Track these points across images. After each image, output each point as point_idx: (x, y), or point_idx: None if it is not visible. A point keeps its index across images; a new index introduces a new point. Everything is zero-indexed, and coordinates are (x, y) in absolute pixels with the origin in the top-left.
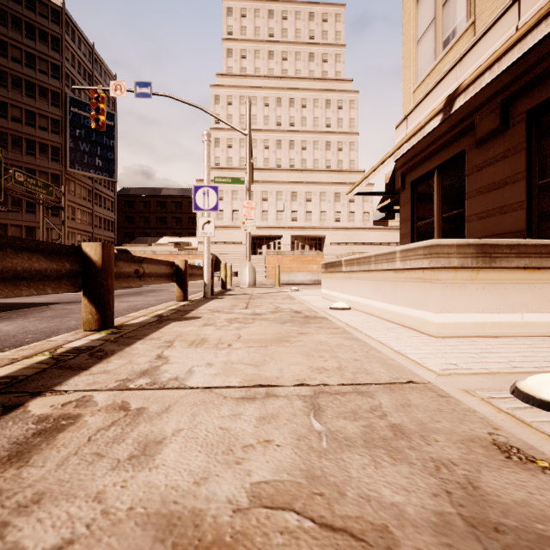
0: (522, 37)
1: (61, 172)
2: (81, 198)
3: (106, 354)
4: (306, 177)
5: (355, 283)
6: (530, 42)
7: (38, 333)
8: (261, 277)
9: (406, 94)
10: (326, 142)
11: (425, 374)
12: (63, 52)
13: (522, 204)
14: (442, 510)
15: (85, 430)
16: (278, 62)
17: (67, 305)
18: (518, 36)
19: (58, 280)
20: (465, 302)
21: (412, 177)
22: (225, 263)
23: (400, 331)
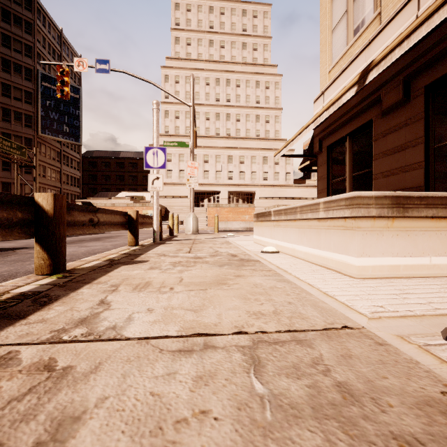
0: (429, 16)
1: (33, 136)
2: (51, 159)
3: (49, 300)
4: (240, 143)
5: (282, 230)
6: (437, 20)
7: None
8: (203, 225)
9: (323, 74)
10: (256, 115)
11: (357, 318)
12: (35, 35)
13: (421, 164)
14: None
15: None
16: (217, 49)
17: (32, 250)
18: (426, 15)
19: (9, 228)
20: (382, 248)
21: (327, 142)
22: (172, 213)
23: (325, 273)
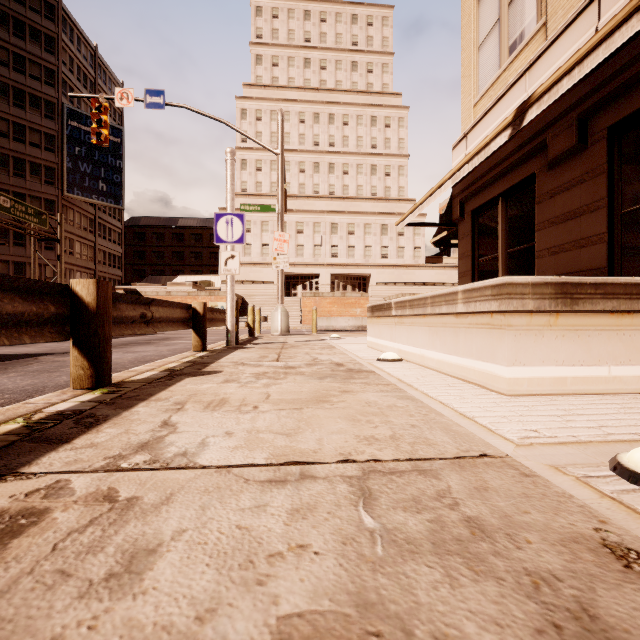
0: (608, 34)
1: (57, 197)
2: (81, 229)
3: (96, 421)
4: (348, 206)
5: (407, 329)
6: (618, 40)
7: (17, 391)
8: (296, 322)
9: (466, 109)
10: (372, 165)
11: (501, 444)
12: (59, 55)
13: (603, 237)
14: None
15: (51, 534)
16: (315, 71)
17: (59, 356)
18: (604, 33)
19: (39, 326)
20: (542, 353)
21: (472, 205)
22: (253, 306)
23: (464, 388)
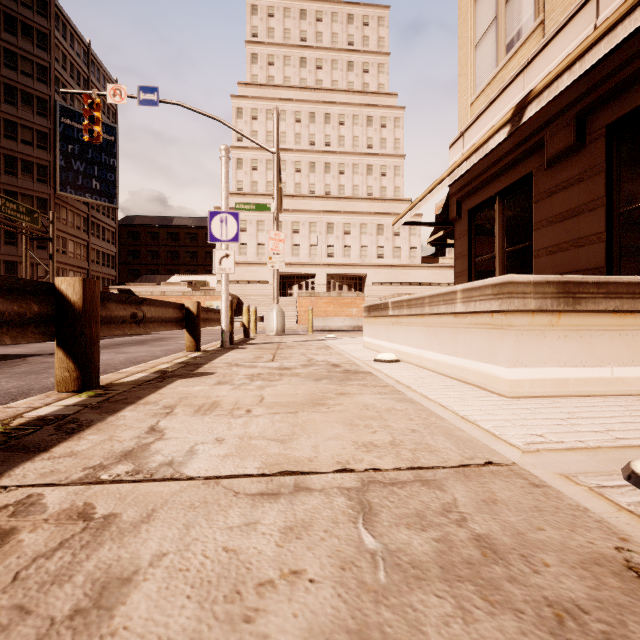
0: (610, 28)
1: (49, 195)
2: (74, 228)
3: (79, 426)
4: (344, 206)
5: (405, 329)
6: (621, 34)
7: (1, 394)
8: (292, 322)
9: (463, 108)
10: (368, 165)
11: (506, 450)
12: (51, 51)
13: (601, 236)
14: None
15: (13, 560)
16: (311, 71)
17: (49, 357)
18: (606, 27)
19: (21, 327)
20: (544, 354)
21: (469, 205)
22: (248, 306)
23: (464, 389)
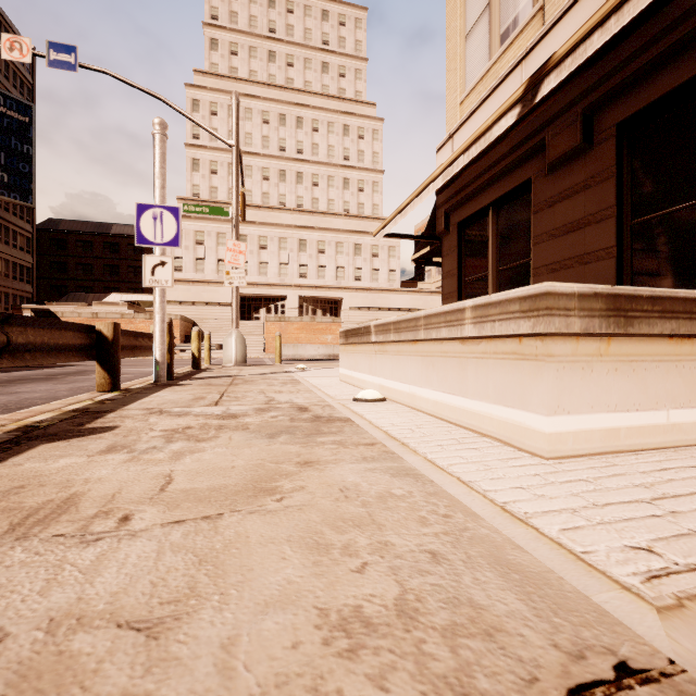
0: None
1: None
2: None
3: None
4: (318, 221)
5: (392, 359)
6: None
7: None
8: (258, 350)
9: (451, 107)
10: (344, 178)
11: (628, 610)
12: None
13: (611, 251)
14: None
15: None
16: (281, 67)
17: None
18: None
19: None
20: (591, 395)
21: (459, 217)
22: (198, 330)
23: (480, 445)
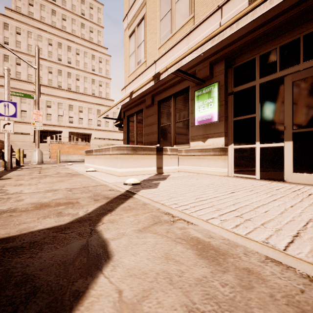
0: (145, 84)
1: None
2: None
3: None
4: (79, 97)
5: (98, 159)
6: (147, 87)
7: None
8: (46, 157)
9: (126, 77)
10: (92, 79)
11: (106, 183)
12: None
13: (157, 132)
14: (91, 195)
15: None
16: (59, 19)
17: None
18: (145, 84)
19: None
20: (128, 165)
21: (127, 114)
22: (19, 148)
23: (110, 176)
